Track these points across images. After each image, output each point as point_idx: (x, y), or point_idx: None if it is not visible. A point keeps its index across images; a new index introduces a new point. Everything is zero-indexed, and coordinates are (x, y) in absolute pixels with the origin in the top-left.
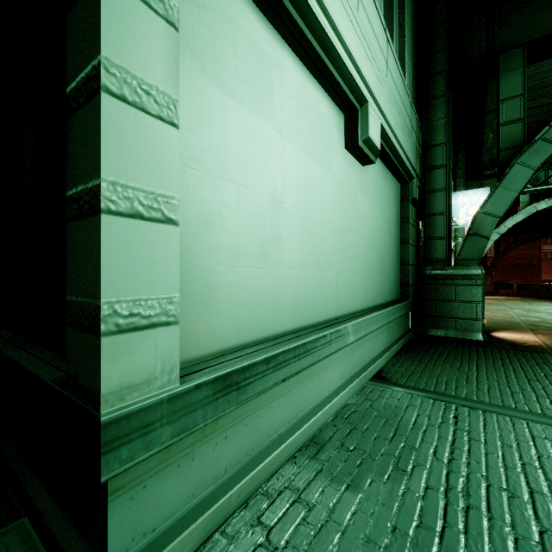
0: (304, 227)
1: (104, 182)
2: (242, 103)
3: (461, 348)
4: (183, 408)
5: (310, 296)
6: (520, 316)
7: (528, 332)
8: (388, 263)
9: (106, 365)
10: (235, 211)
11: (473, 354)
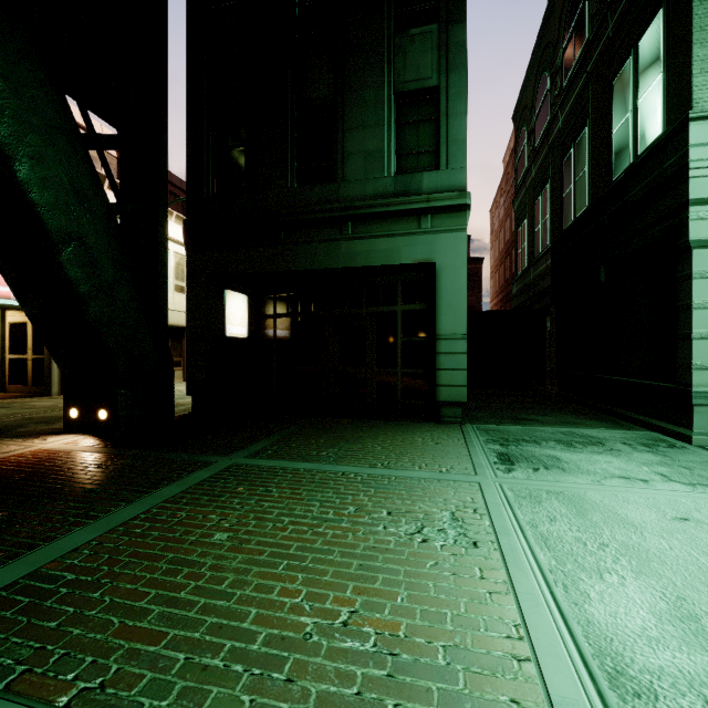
0: None
1: (693, 331)
2: None
3: None
4: None
5: None
6: None
7: None
8: None
9: (693, 377)
10: None
11: None
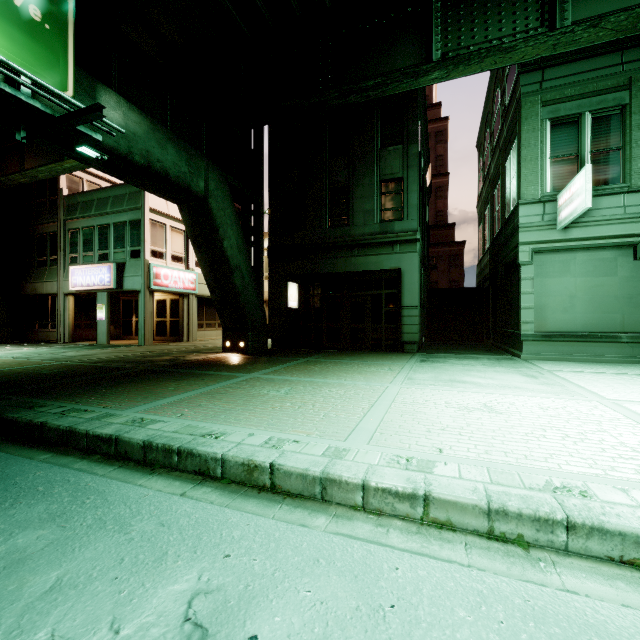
0: (590, 300)
1: (521, 305)
2: (556, 277)
3: None
4: (534, 336)
5: (595, 322)
6: None
7: None
8: None
9: (522, 327)
10: (553, 302)
11: None
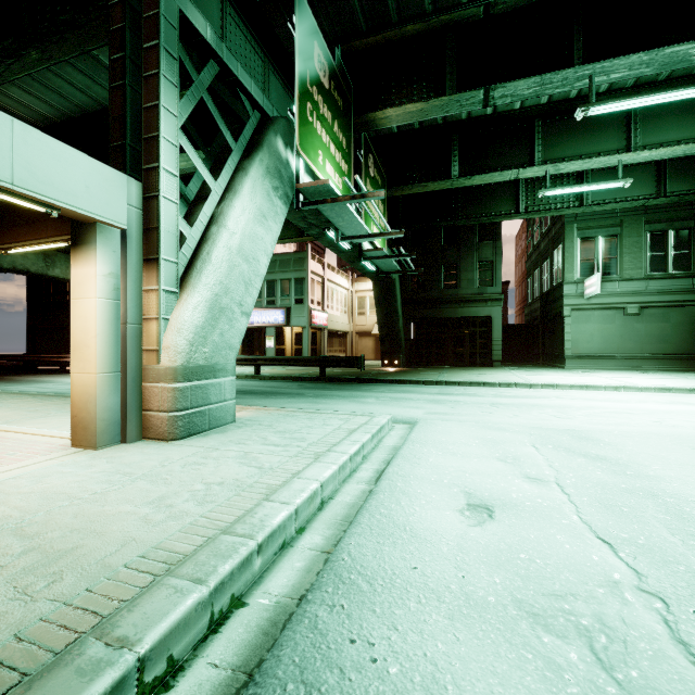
0: (601, 337)
1: (565, 339)
2: (583, 324)
3: None
4: (572, 356)
5: (604, 349)
6: None
7: None
8: (672, 340)
9: (565, 351)
10: (582, 337)
11: None
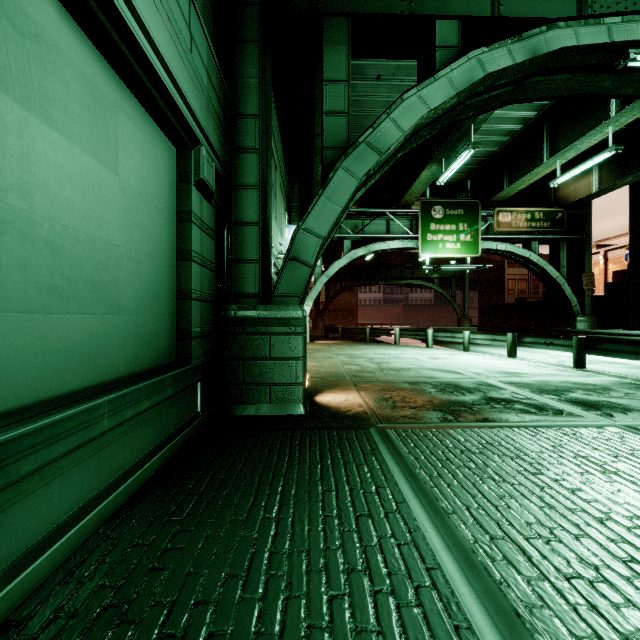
0: None
1: None
2: None
3: (269, 443)
4: None
5: None
6: (344, 365)
7: (352, 389)
8: (125, 291)
9: None
10: None
11: (283, 457)
